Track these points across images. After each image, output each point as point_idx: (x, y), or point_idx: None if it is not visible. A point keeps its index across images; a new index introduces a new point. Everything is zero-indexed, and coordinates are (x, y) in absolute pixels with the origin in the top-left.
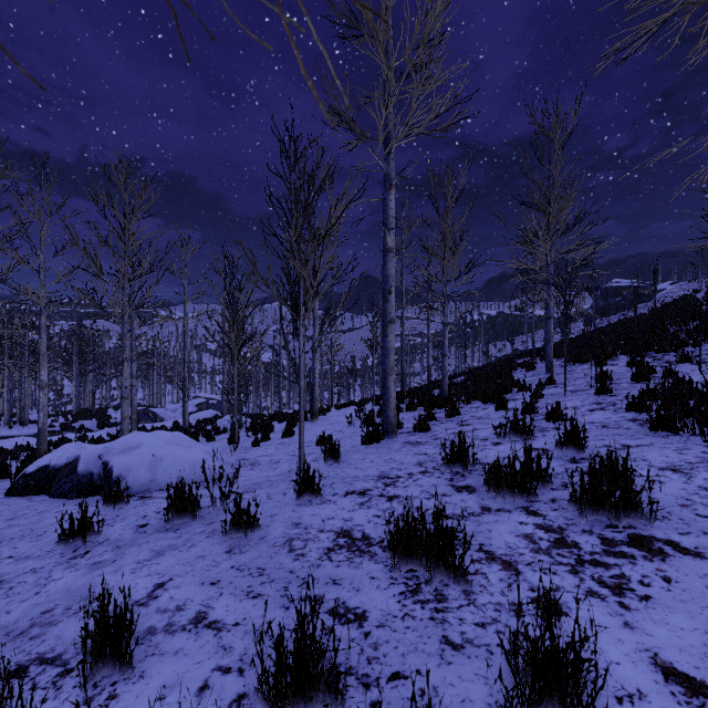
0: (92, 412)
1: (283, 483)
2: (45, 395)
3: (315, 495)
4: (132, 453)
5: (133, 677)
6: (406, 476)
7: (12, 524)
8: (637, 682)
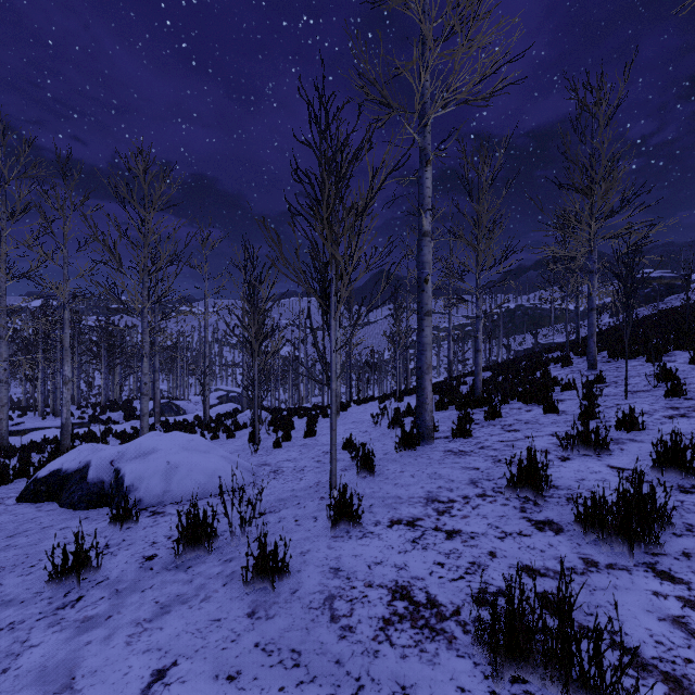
0: (119, 404)
1: (312, 502)
2: (69, 390)
3: (354, 524)
4: (145, 459)
5: None
6: (461, 500)
7: (10, 545)
8: None
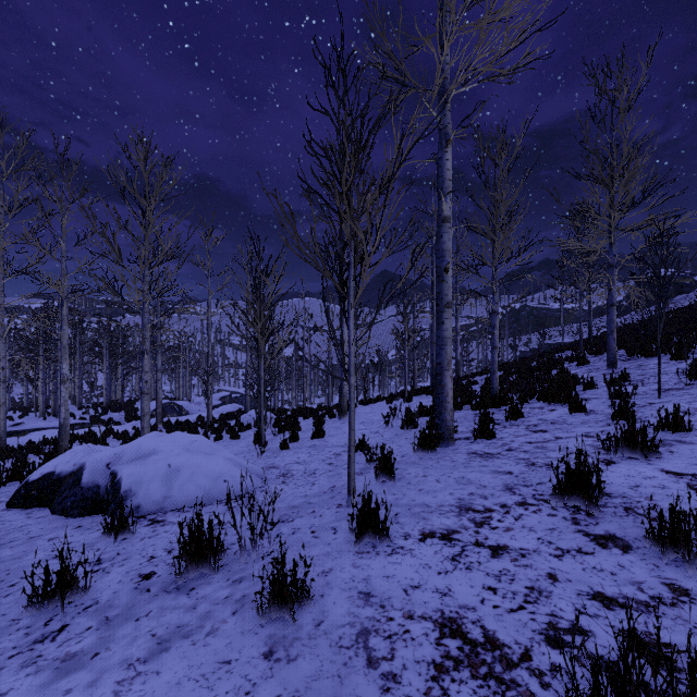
0: (121, 404)
1: (329, 510)
2: (67, 389)
3: (380, 537)
4: (144, 461)
5: None
6: (499, 509)
7: None
8: None
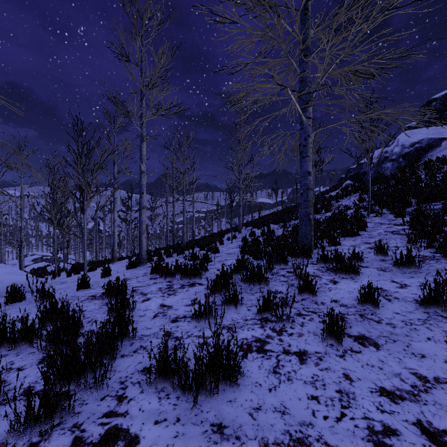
0: None
1: (75, 286)
2: None
3: (87, 287)
4: None
5: None
6: (135, 277)
7: None
8: (152, 307)
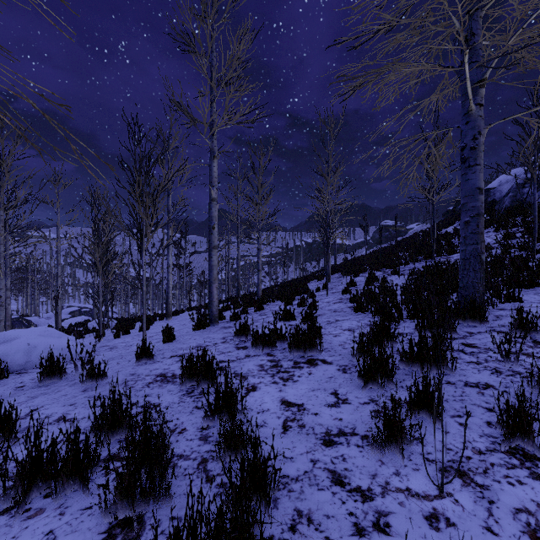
0: None
1: (131, 356)
2: None
3: (150, 359)
4: (10, 343)
5: (17, 444)
6: (212, 345)
7: None
8: (270, 407)
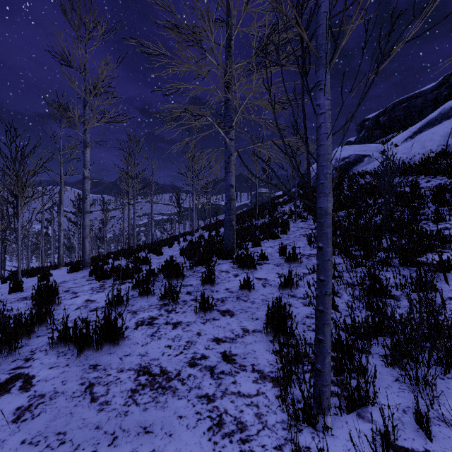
0: None
1: (8, 291)
2: None
3: (20, 290)
4: None
5: None
6: (73, 280)
7: None
8: (77, 302)
